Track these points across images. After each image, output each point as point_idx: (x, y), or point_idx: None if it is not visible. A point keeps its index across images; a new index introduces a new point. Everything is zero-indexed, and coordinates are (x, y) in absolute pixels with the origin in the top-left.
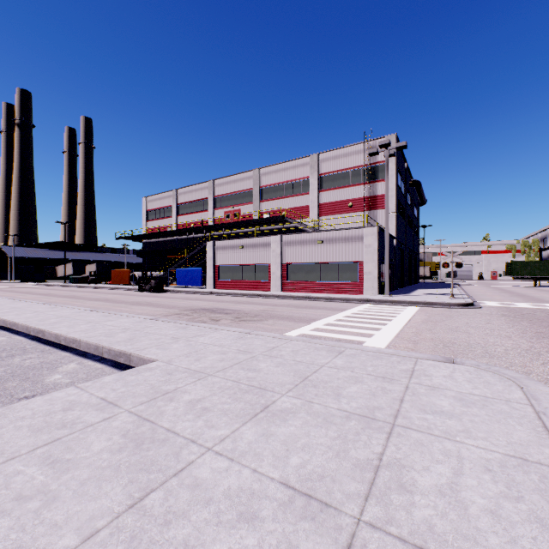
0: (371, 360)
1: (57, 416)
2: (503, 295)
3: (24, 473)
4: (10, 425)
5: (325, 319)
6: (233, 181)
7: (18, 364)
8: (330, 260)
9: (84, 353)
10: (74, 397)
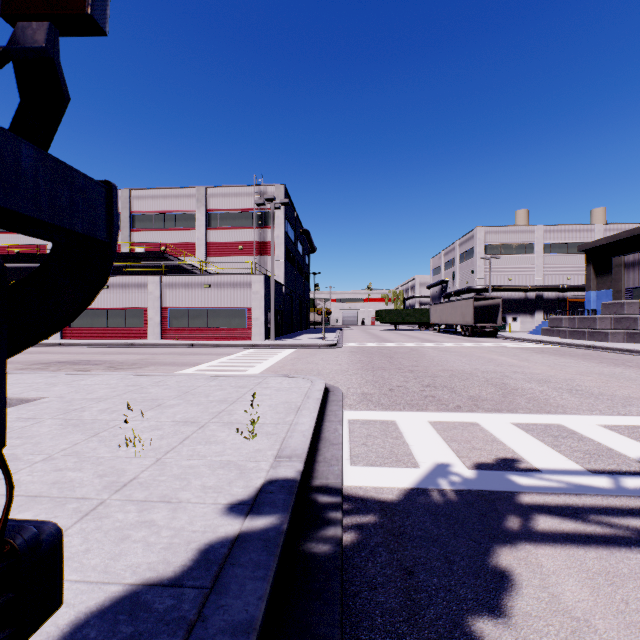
0: (236, 381)
1: None
2: (366, 337)
3: None
4: None
5: (209, 362)
6: None
7: None
8: (218, 305)
9: None
10: None
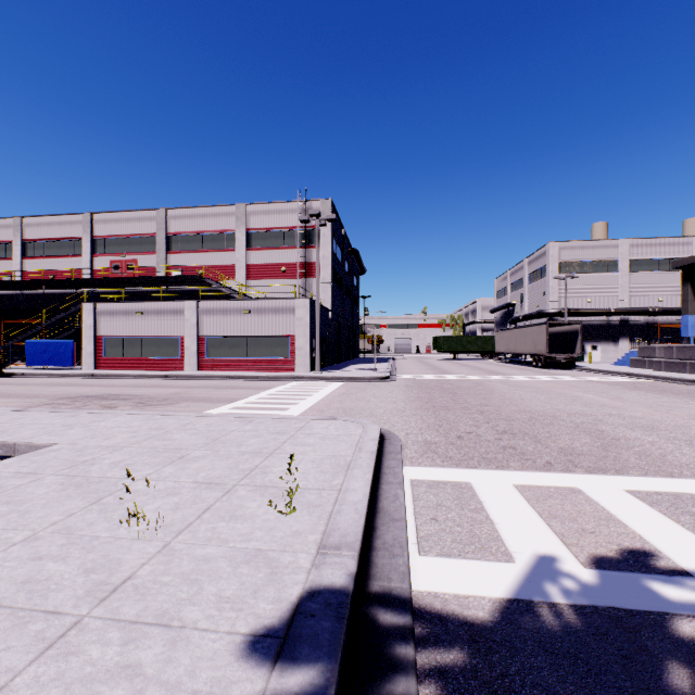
0: (275, 424)
1: None
2: (422, 368)
3: None
4: None
5: (247, 398)
6: (126, 219)
7: None
8: (259, 333)
9: None
10: None
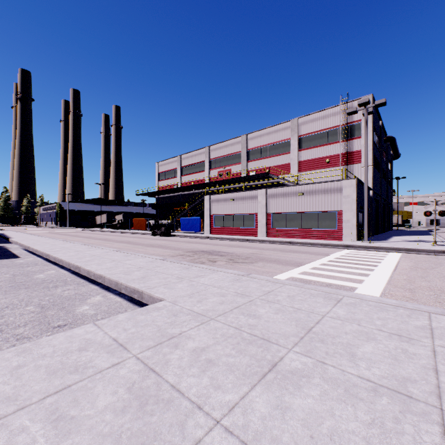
0: (376, 312)
1: (73, 356)
2: None
3: (27, 432)
4: (32, 364)
5: (310, 263)
6: (225, 146)
7: (59, 295)
8: (310, 209)
9: (108, 287)
10: (90, 335)
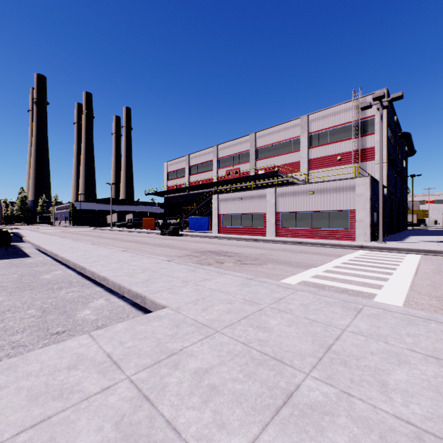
0: (404, 326)
1: (60, 377)
2: None
3: None
4: (13, 385)
5: (323, 265)
6: (233, 145)
7: (62, 297)
8: (321, 209)
9: (112, 289)
10: (83, 349)
